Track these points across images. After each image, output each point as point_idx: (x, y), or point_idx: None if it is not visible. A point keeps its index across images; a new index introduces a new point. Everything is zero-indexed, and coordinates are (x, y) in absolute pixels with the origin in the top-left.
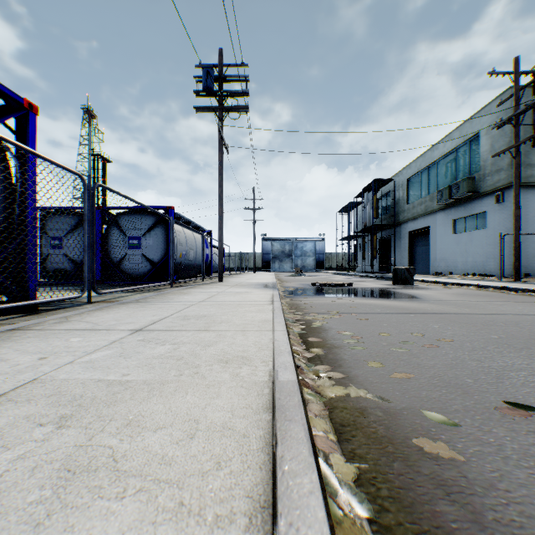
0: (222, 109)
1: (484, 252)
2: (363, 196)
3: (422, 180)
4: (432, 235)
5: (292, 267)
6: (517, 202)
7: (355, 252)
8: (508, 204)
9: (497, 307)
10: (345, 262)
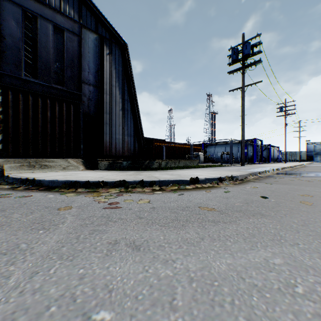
0: (285, 115)
1: None
2: None
3: None
4: None
5: None
6: None
7: None
8: None
9: None
10: None
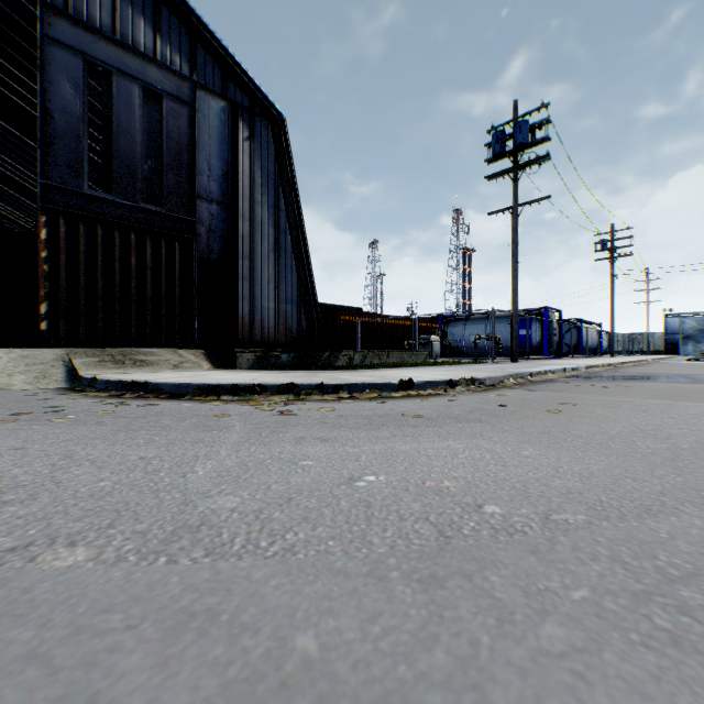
0: (612, 258)
1: None
2: None
3: None
4: None
5: None
6: None
7: None
8: None
9: None
10: None
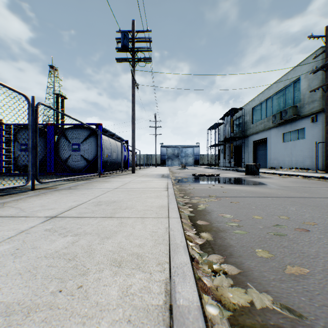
0: (134, 60)
1: (303, 153)
2: (224, 119)
3: (262, 109)
4: (268, 143)
5: (179, 164)
6: (327, 121)
7: (219, 154)
8: (320, 123)
9: (327, 191)
10: (212, 160)
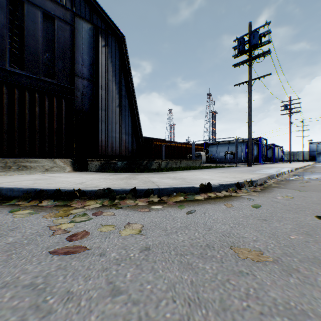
0: (290, 113)
1: None
2: None
3: None
4: None
5: None
6: None
7: None
8: None
9: None
10: None
